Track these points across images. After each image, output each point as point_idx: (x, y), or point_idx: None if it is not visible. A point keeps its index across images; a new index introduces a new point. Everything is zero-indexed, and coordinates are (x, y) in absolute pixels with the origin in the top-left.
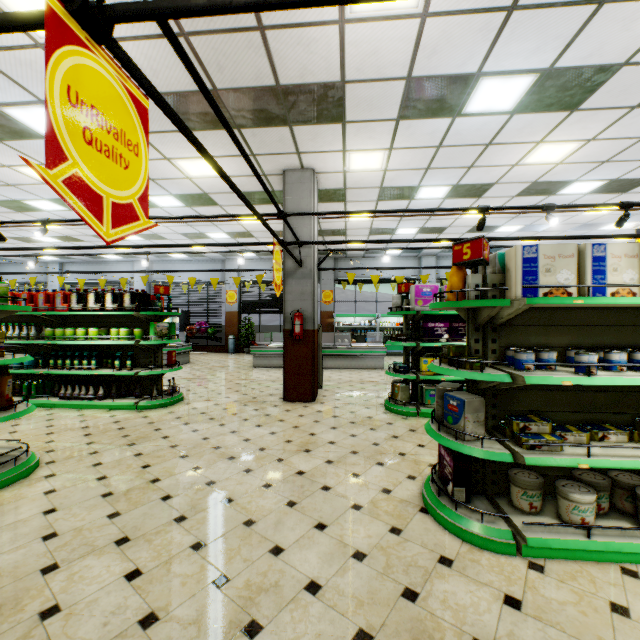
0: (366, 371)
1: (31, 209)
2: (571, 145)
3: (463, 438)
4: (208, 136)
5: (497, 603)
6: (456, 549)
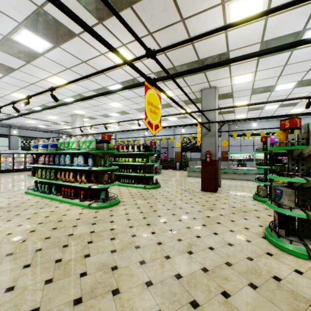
0: (245, 181)
1: (109, 116)
2: None
3: (282, 207)
4: (170, 82)
5: (290, 270)
6: (276, 252)
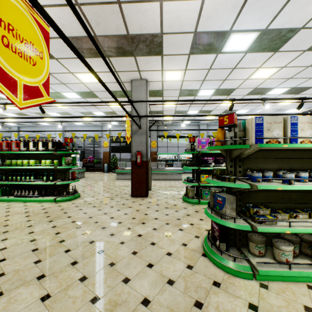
0: (173, 181)
1: (0, 98)
2: (274, 69)
3: (225, 217)
4: (92, 61)
5: (245, 308)
6: (222, 277)
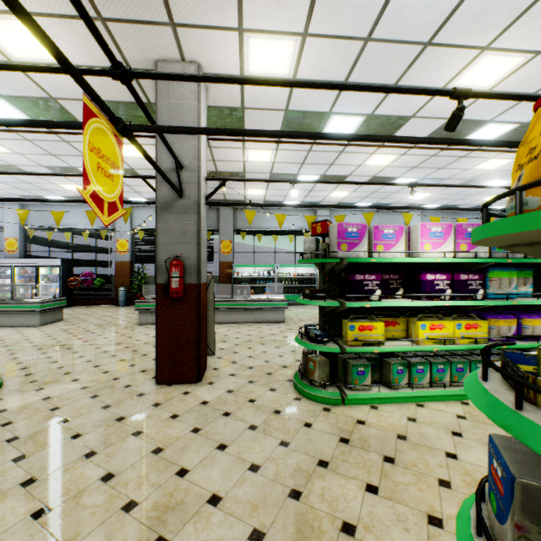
0: (266, 325)
1: None
2: (515, 60)
3: None
4: None
5: None
6: None
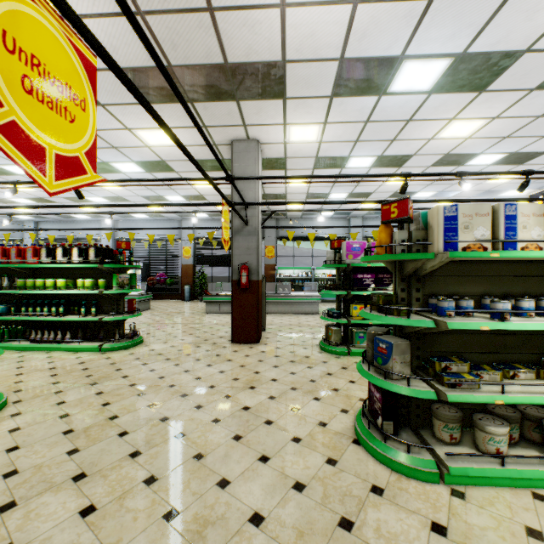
0: (303, 316)
1: (6, 173)
2: (478, 122)
3: (391, 377)
4: (164, 109)
5: (425, 530)
6: (386, 478)
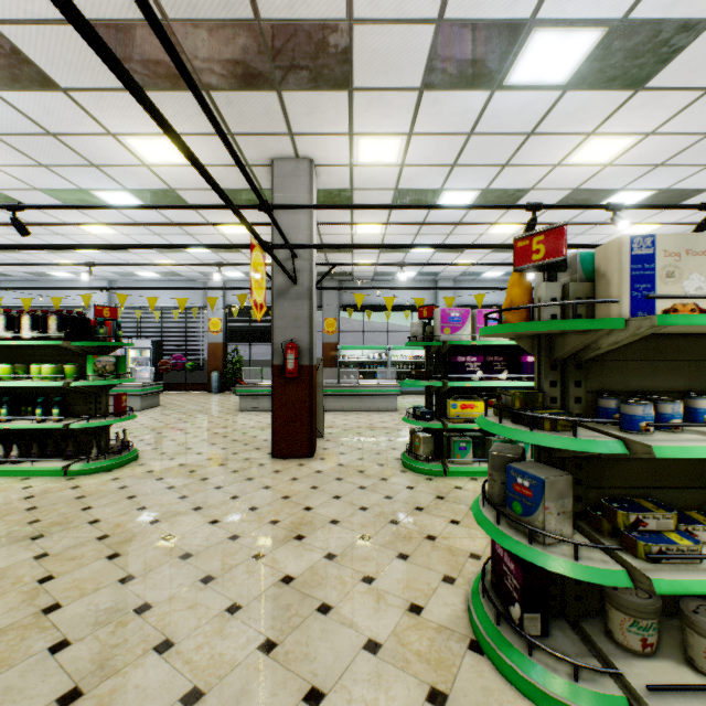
0: (376, 414)
1: None
2: (626, 140)
3: (542, 540)
4: (165, 100)
5: None
6: None
